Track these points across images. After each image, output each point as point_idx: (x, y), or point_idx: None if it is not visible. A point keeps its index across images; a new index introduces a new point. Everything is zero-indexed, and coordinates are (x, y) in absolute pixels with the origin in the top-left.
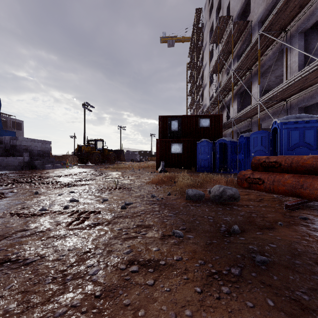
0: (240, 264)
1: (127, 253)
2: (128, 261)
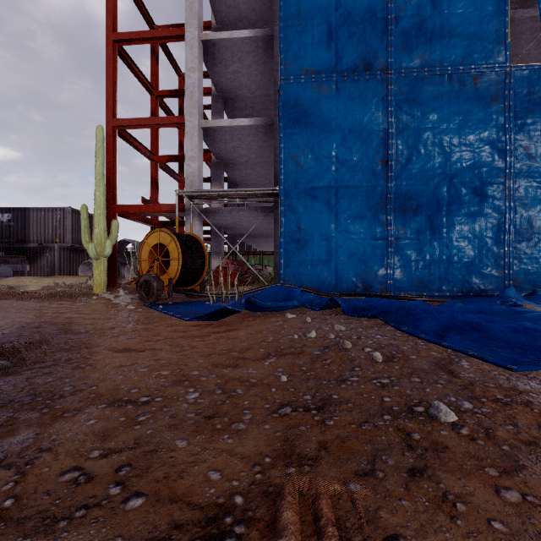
0: (5, 403)
1: (145, 413)
2: (149, 404)
